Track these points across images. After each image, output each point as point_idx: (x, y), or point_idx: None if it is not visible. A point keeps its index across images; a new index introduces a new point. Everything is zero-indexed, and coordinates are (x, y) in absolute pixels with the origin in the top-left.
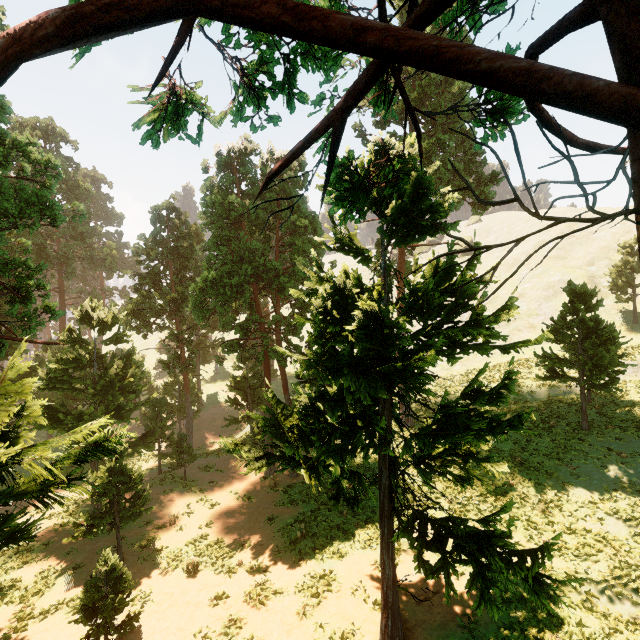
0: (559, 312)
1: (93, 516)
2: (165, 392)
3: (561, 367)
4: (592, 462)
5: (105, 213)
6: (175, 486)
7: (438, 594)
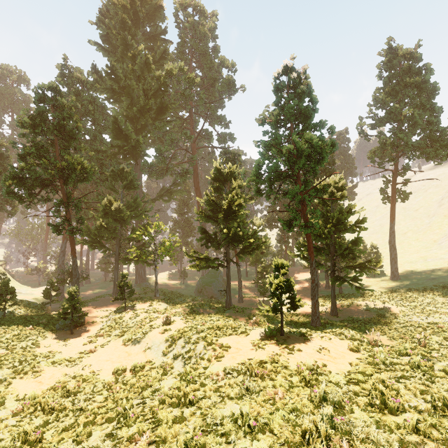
0: None
1: (258, 278)
2: (278, 253)
3: None
4: None
5: None
6: None
7: (357, 312)
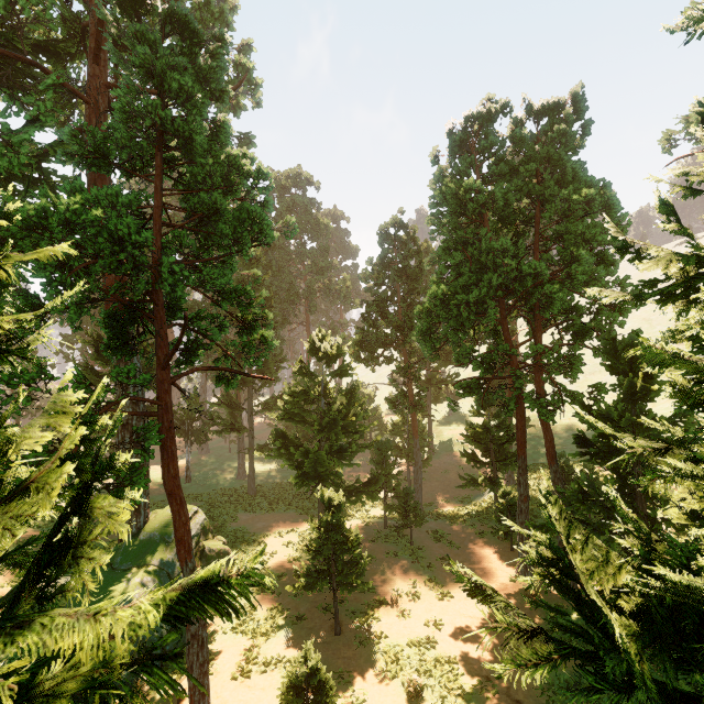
0: None
1: (310, 572)
2: (393, 432)
3: None
4: None
5: (343, 248)
6: (400, 549)
7: None
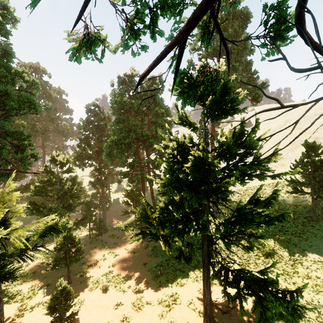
0: (298, 157)
1: (56, 260)
2: (92, 197)
3: (301, 187)
4: (319, 239)
5: (64, 109)
6: (97, 245)
7: (234, 309)
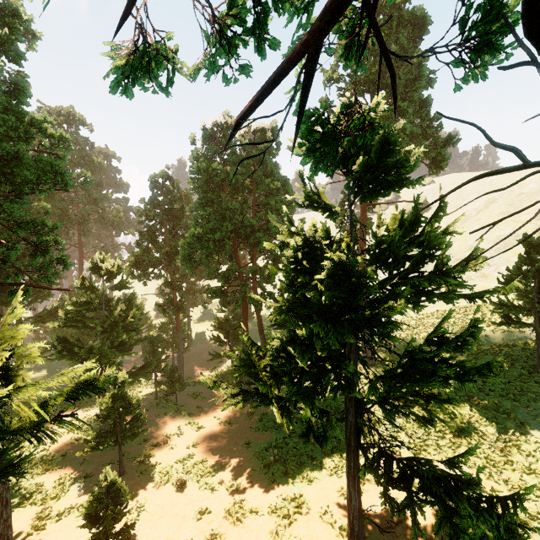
0: (510, 263)
1: (99, 435)
2: (161, 330)
3: (517, 314)
4: None
5: (115, 183)
6: (168, 410)
7: (401, 524)
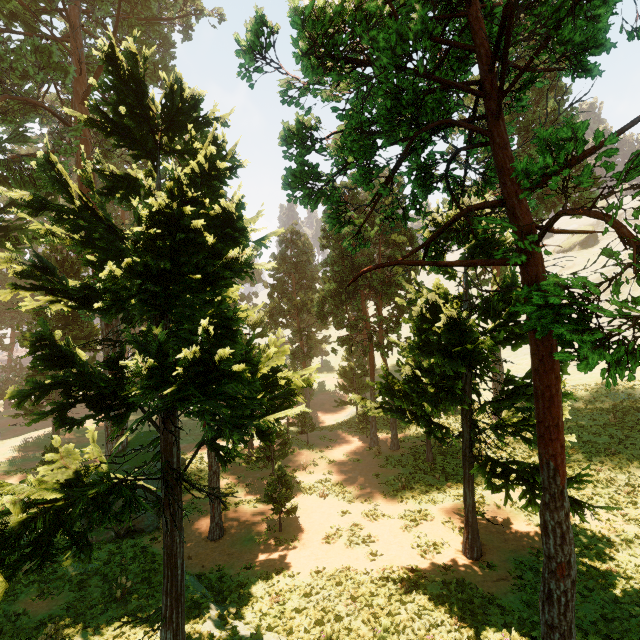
0: None
1: (260, 450)
2: None
3: None
4: None
5: None
6: (301, 447)
7: (514, 534)
